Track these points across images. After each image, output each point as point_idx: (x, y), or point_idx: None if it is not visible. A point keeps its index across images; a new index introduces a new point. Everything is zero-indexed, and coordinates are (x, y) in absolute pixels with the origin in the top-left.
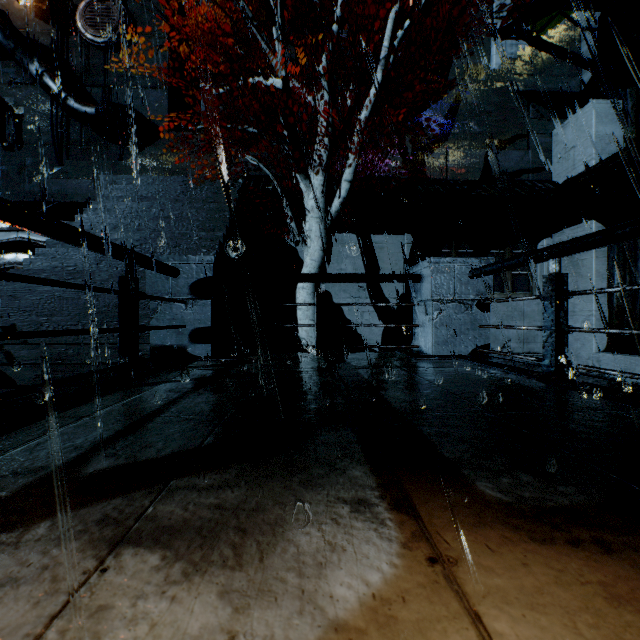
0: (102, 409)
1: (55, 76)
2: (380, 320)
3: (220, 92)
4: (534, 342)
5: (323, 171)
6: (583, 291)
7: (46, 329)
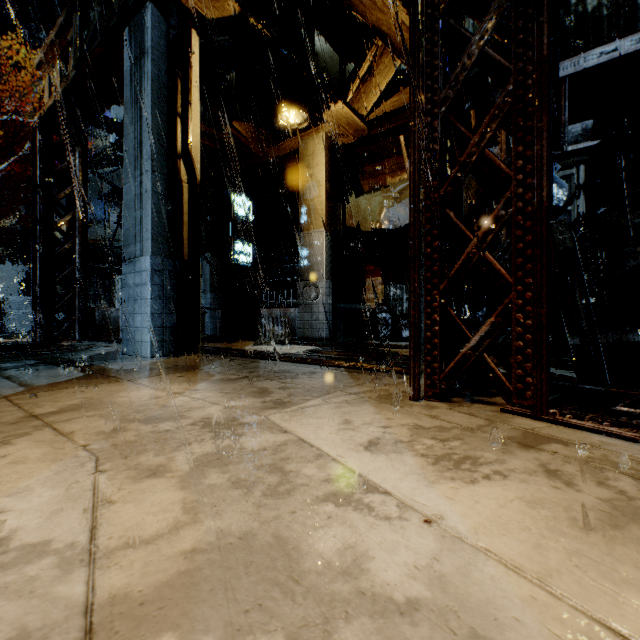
0: None
1: None
2: None
3: None
4: None
5: None
6: None
7: None
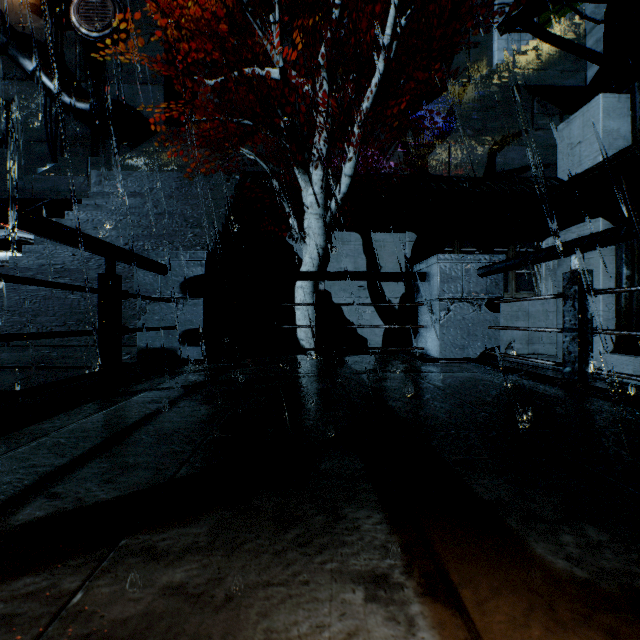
0: (65, 426)
1: (49, 71)
2: (381, 320)
3: (215, 83)
4: (539, 343)
5: (322, 166)
6: (610, 289)
7: (29, 330)
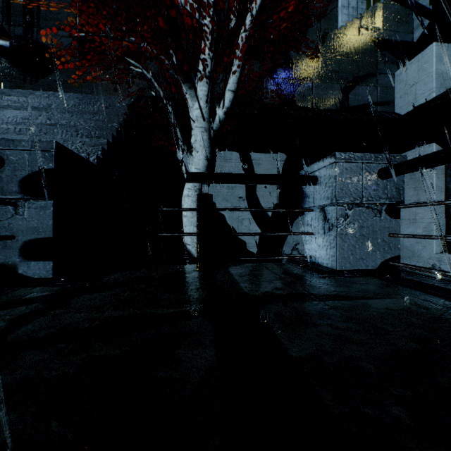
0: None
1: None
2: (257, 226)
3: None
4: None
5: (207, 82)
6: None
7: None
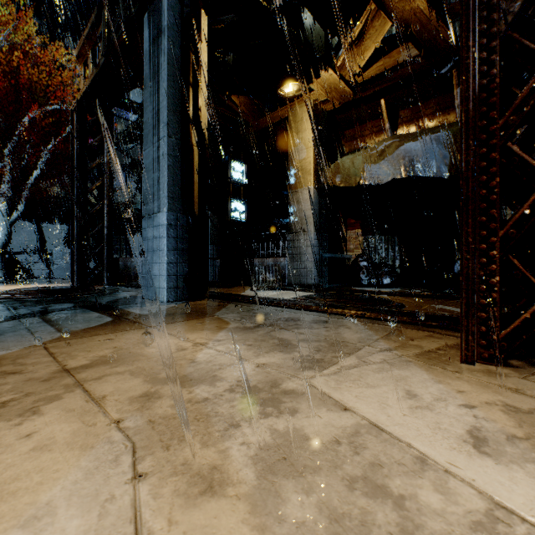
0: None
1: None
2: (47, 268)
3: None
4: None
5: (7, 199)
6: None
7: None
